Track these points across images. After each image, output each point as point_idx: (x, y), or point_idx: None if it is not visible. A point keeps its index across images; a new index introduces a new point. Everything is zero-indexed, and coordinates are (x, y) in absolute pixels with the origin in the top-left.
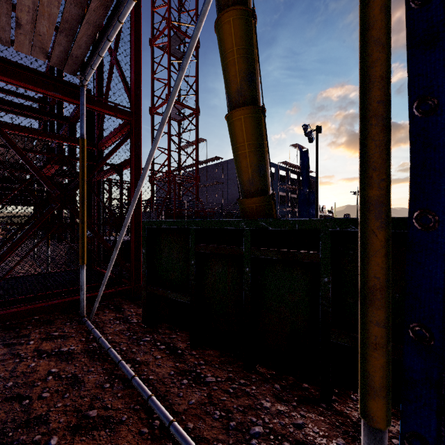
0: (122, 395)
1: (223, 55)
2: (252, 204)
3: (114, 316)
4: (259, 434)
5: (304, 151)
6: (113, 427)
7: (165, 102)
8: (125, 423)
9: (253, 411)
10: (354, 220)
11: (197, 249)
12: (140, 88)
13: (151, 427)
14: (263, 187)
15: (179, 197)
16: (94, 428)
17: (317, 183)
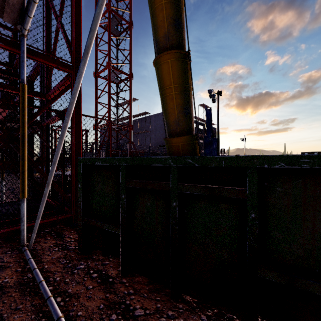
0: None
1: (151, 1)
2: (178, 143)
3: (54, 242)
4: None
5: (209, 109)
6: None
7: (106, 68)
8: None
9: None
10: (284, 156)
11: (127, 185)
12: (80, 46)
13: None
14: (188, 127)
15: (117, 141)
16: None
17: (218, 132)
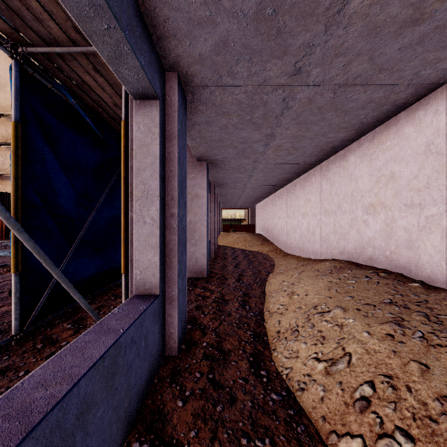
0: None
1: None
2: None
3: None
4: None
5: None
6: None
7: None
8: None
9: None
10: None
11: None
12: None
13: None
14: None
15: None
16: None
17: None
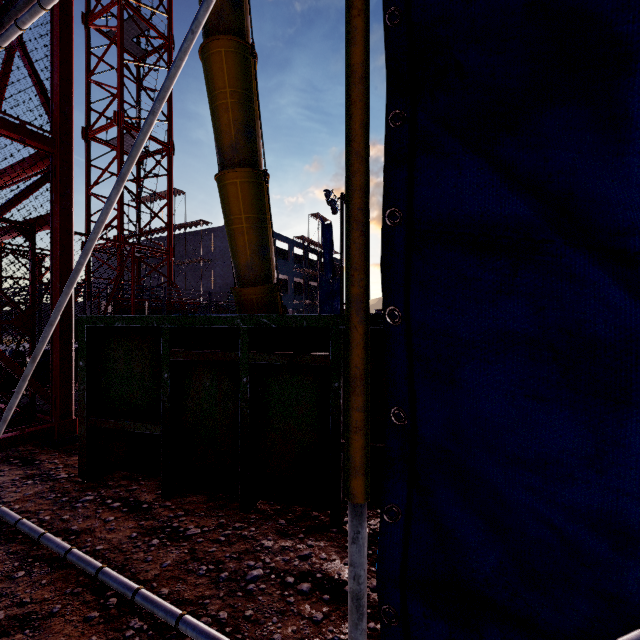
0: (49, 582)
1: (212, 94)
2: (251, 296)
3: (21, 473)
4: (257, 578)
5: (327, 225)
6: (38, 624)
7: (113, 124)
8: (59, 615)
9: (251, 555)
10: None
11: (173, 357)
12: (71, 103)
13: (103, 609)
14: (265, 274)
15: (139, 280)
16: (3, 635)
17: (342, 269)
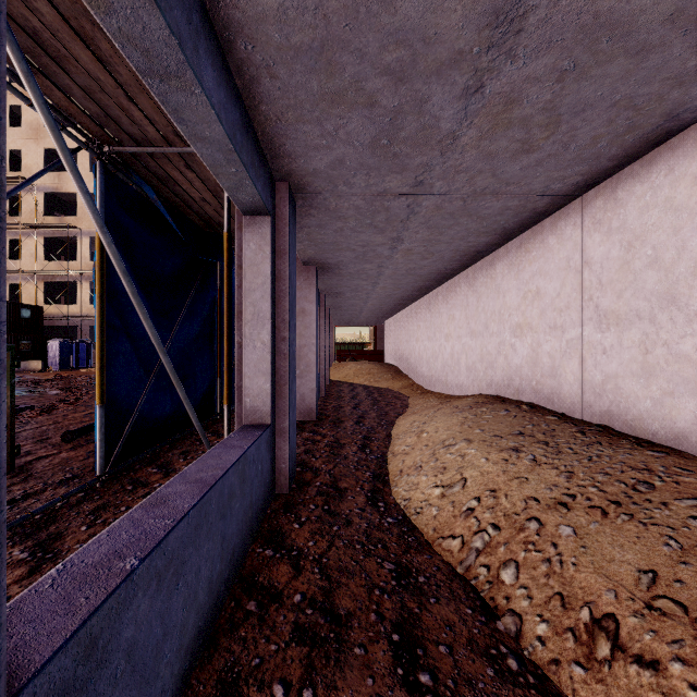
0: None
1: None
2: None
3: None
4: None
5: None
6: None
7: None
8: None
9: None
10: None
11: None
12: None
13: None
14: None
15: None
16: None
17: None
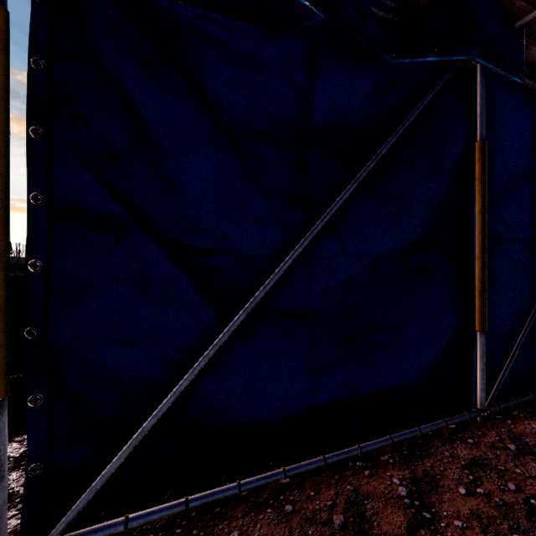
0: None
1: None
2: None
3: None
4: None
5: None
6: None
7: None
8: None
9: None
10: (19, 265)
11: None
12: None
13: None
14: None
15: None
16: None
17: None
